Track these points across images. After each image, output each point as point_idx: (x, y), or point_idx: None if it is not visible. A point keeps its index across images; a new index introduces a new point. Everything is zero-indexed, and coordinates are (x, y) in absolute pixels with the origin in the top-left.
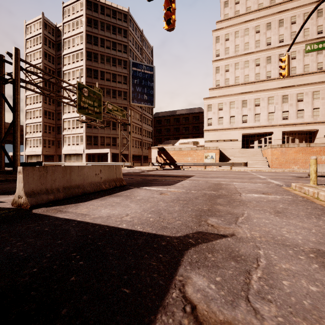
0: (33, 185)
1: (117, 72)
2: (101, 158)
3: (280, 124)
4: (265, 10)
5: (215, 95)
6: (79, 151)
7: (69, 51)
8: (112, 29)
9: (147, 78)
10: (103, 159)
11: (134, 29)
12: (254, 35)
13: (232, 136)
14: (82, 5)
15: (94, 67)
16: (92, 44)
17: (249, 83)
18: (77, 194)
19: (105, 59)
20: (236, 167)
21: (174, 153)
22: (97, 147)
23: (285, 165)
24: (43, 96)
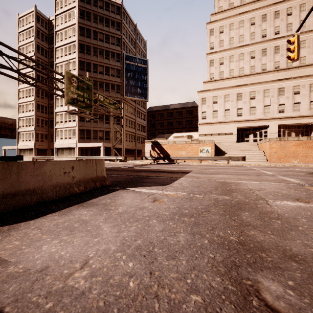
0: None
1: (110, 65)
2: (94, 152)
3: (276, 117)
4: (261, 2)
5: (209, 88)
6: (72, 144)
7: (61, 43)
8: (105, 22)
9: (140, 72)
10: (96, 153)
11: (127, 22)
12: (249, 27)
13: (227, 130)
14: None
15: (87, 60)
16: (84, 37)
17: (244, 76)
18: (28, 204)
19: (98, 51)
20: (232, 162)
21: (168, 146)
22: (90, 141)
23: (284, 159)
24: (36, 89)
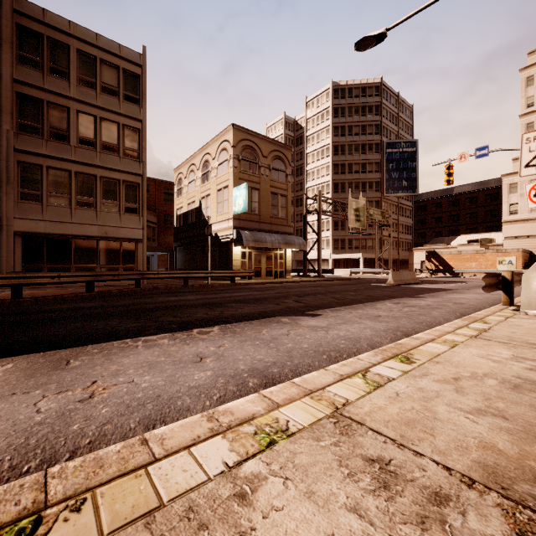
0: (393, 278)
1: (367, 161)
2: (346, 263)
3: None
4: None
5: None
6: (325, 256)
7: (313, 148)
8: (361, 111)
9: (406, 159)
10: (348, 265)
11: (387, 98)
12: None
13: None
14: (327, 96)
15: (341, 161)
16: (338, 137)
17: None
18: (404, 283)
19: (353, 148)
20: None
21: (451, 257)
22: (344, 251)
23: None
24: None
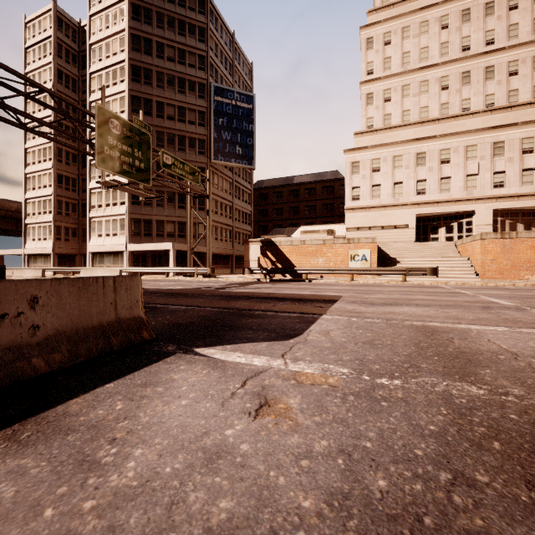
0: None
1: (187, 105)
2: (159, 259)
3: (488, 196)
4: None
5: (365, 145)
6: (119, 246)
7: (100, 65)
8: (178, 26)
9: (241, 117)
10: (162, 262)
11: (218, 29)
12: (439, 33)
13: (397, 220)
14: None
15: (145, 95)
16: (141, 53)
17: (429, 121)
18: None
19: (165, 80)
20: (411, 277)
21: (292, 249)
22: (151, 240)
23: (510, 273)
24: (56, 148)
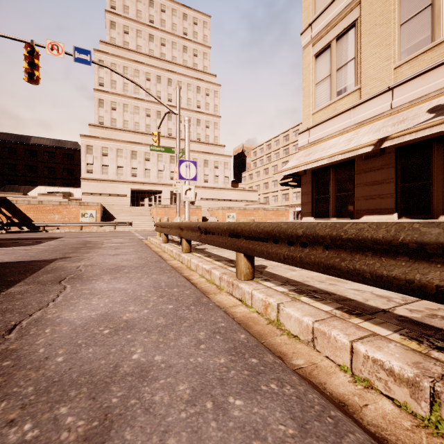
0: None
1: None
2: None
3: (168, 184)
4: (156, 60)
5: (97, 135)
6: None
7: None
8: None
9: None
10: None
11: None
12: (145, 81)
13: (120, 191)
14: None
15: None
16: None
17: (139, 133)
18: None
19: None
20: (122, 227)
21: (30, 207)
22: None
23: None
24: None
